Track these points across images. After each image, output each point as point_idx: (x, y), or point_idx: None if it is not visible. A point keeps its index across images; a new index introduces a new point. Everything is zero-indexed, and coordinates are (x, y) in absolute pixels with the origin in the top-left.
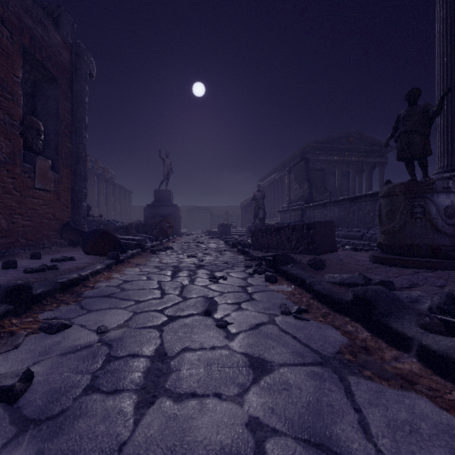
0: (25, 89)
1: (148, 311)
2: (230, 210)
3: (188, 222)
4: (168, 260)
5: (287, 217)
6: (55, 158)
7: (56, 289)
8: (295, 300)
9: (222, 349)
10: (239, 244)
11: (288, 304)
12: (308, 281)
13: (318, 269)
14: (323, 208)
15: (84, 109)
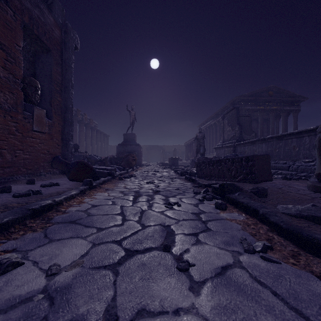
0: (27, 57)
1: (107, 242)
2: (177, 147)
3: (147, 156)
4: (131, 186)
5: (222, 152)
6: (49, 108)
7: (27, 216)
8: (251, 231)
9: (188, 314)
10: (186, 173)
11: (247, 237)
12: (261, 212)
13: (261, 197)
14: (252, 145)
15: (71, 72)
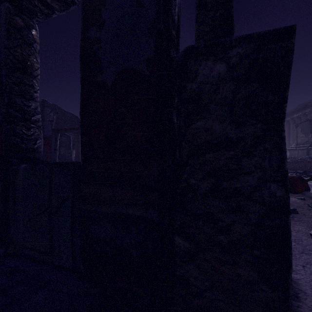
0: None
1: None
2: None
3: None
4: None
5: (295, 153)
6: None
7: None
8: None
9: None
10: None
11: None
12: None
13: None
14: None
15: None
